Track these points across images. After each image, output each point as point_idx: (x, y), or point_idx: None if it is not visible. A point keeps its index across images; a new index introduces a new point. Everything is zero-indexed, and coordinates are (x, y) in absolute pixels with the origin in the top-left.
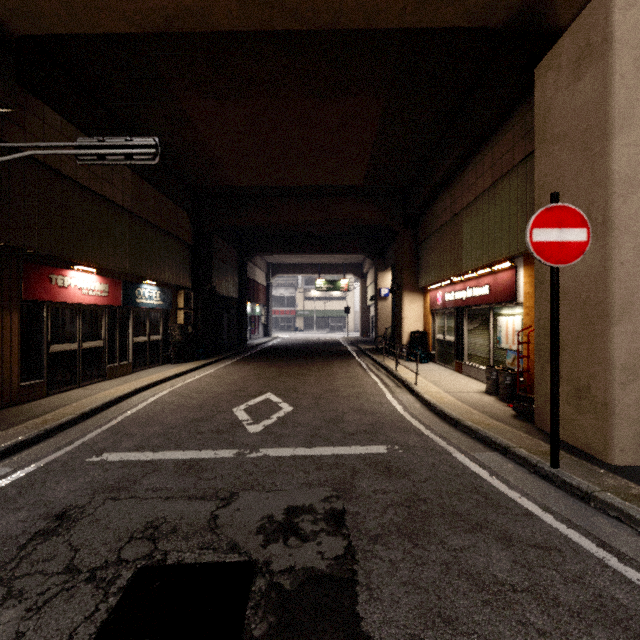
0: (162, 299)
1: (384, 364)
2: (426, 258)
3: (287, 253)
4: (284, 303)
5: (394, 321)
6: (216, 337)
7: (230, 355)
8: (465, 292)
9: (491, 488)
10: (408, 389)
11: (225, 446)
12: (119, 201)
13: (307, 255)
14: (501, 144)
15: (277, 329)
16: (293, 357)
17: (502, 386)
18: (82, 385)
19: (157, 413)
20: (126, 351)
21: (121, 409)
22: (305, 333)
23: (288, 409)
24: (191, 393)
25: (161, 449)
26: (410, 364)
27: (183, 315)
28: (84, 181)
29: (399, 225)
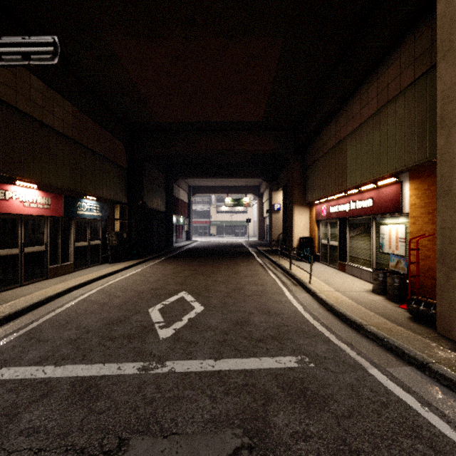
0: (101, 211)
1: (279, 263)
2: (312, 179)
3: (203, 177)
4: (202, 215)
5: (285, 229)
6: (147, 241)
7: (158, 255)
8: (348, 205)
9: (432, 429)
10: (303, 287)
11: (131, 357)
12: (60, 128)
13: (218, 179)
14: (387, 74)
15: (196, 235)
16: (207, 257)
17: (391, 287)
18: (24, 284)
19: (79, 314)
20: (68, 254)
21: (48, 309)
22: (217, 237)
23: (199, 309)
24: (117, 291)
25: (65, 361)
26: (300, 263)
27: (119, 224)
28: (24, 108)
29: (290, 153)
